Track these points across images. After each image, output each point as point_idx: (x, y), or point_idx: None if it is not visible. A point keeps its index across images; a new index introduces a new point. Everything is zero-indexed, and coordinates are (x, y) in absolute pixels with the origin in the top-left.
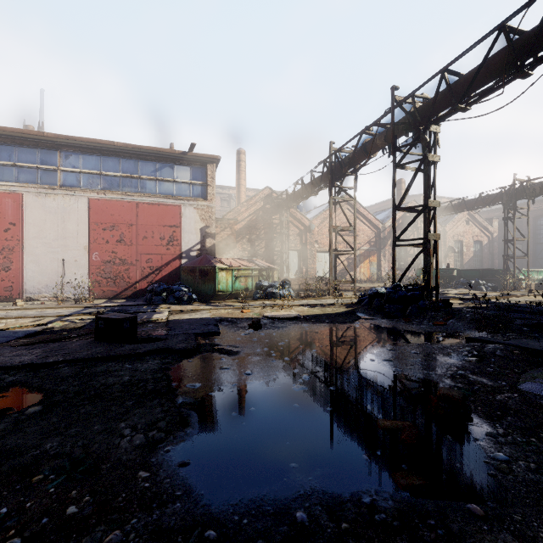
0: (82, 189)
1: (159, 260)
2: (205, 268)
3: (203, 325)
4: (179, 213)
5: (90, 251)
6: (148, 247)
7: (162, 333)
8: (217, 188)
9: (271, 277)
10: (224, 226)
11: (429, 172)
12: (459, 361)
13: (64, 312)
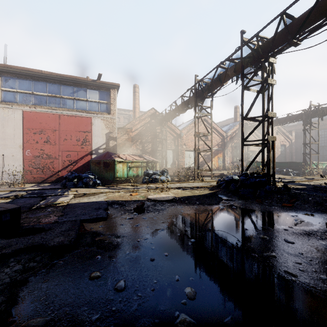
0: (18, 104)
1: (75, 156)
2: (107, 161)
3: (94, 209)
4: (90, 122)
5: (24, 149)
6: (68, 146)
7: (52, 219)
8: (121, 111)
9: (155, 167)
10: (123, 133)
11: (269, 92)
12: None
13: None
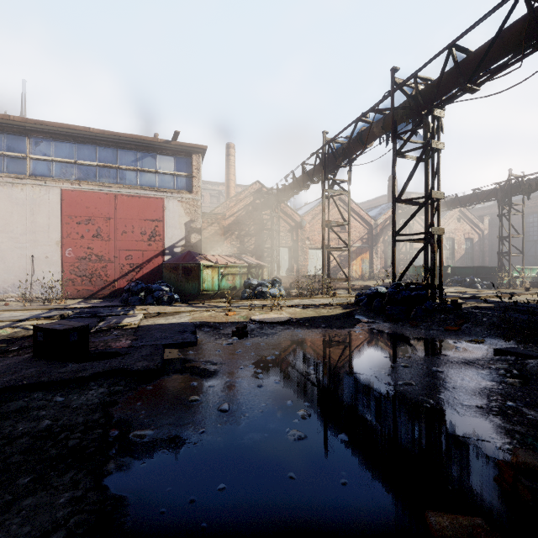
0: (54, 179)
1: (139, 257)
2: (189, 265)
3: (178, 332)
4: (162, 206)
5: (63, 247)
6: (128, 242)
7: (125, 344)
8: (206, 184)
9: (261, 274)
10: (211, 222)
11: (433, 160)
12: (498, 383)
13: (21, 316)
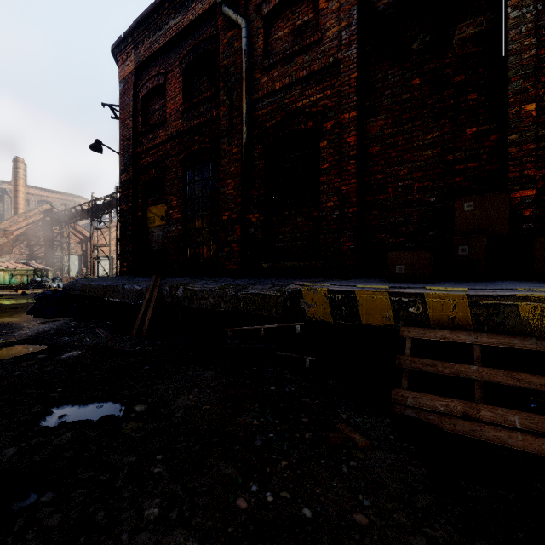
0: None
1: None
2: None
3: None
4: None
5: None
6: None
7: None
8: None
9: (46, 275)
10: None
11: None
12: None
13: None
